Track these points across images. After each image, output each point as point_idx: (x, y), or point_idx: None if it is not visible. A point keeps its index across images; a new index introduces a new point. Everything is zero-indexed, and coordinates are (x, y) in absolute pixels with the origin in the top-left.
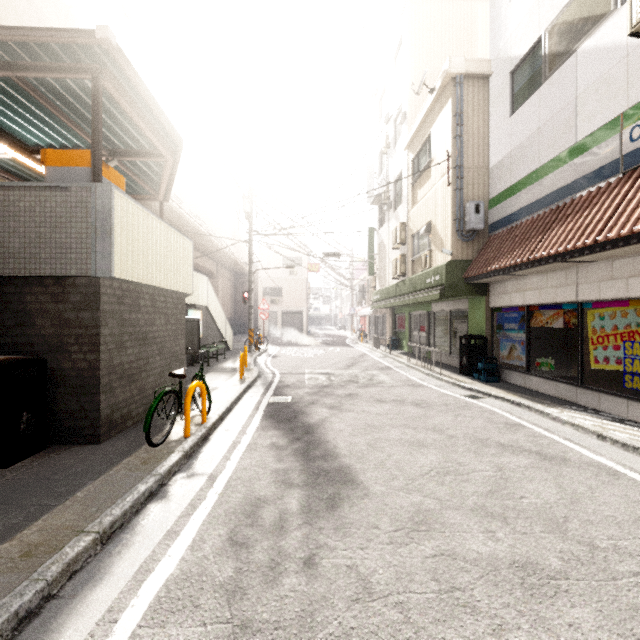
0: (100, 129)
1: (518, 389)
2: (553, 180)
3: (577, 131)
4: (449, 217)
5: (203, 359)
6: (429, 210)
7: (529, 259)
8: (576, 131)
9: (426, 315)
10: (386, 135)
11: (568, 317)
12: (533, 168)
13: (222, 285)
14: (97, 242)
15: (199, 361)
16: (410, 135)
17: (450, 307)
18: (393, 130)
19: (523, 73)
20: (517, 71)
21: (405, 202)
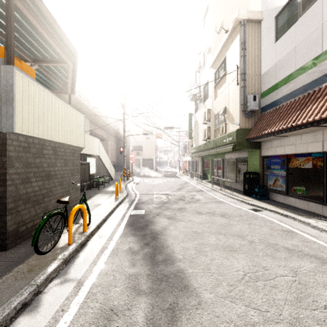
0: (12, 33)
1: (281, 205)
2: (305, 77)
3: (323, 45)
4: (238, 103)
5: (96, 185)
6: (225, 100)
7: (292, 125)
8: (322, 45)
9: (221, 160)
10: (199, 61)
11: (316, 161)
12: (291, 71)
13: (110, 145)
14: (3, 107)
15: (93, 187)
16: (213, 59)
17: (236, 156)
18: (203, 58)
19: (284, 16)
20: (279, 15)
21: (210, 97)
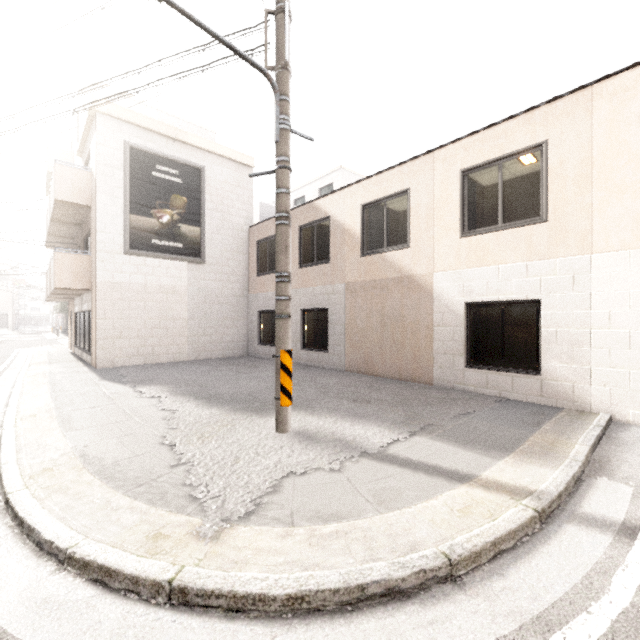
0: None
1: None
2: None
3: None
4: None
5: None
6: None
7: None
8: None
9: None
10: None
11: None
12: None
13: None
14: None
15: None
16: None
17: None
18: None
19: None
20: None
21: None
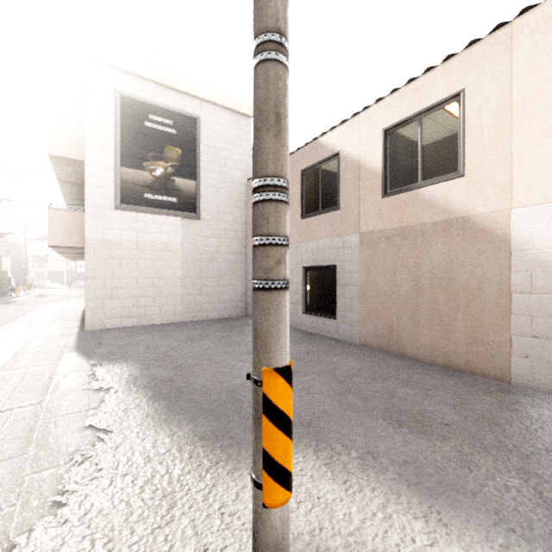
0: None
1: None
2: None
3: None
4: None
5: None
6: None
7: None
8: None
9: None
10: None
11: None
12: None
13: None
14: None
15: None
16: None
17: None
18: None
19: None
20: None
21: None
